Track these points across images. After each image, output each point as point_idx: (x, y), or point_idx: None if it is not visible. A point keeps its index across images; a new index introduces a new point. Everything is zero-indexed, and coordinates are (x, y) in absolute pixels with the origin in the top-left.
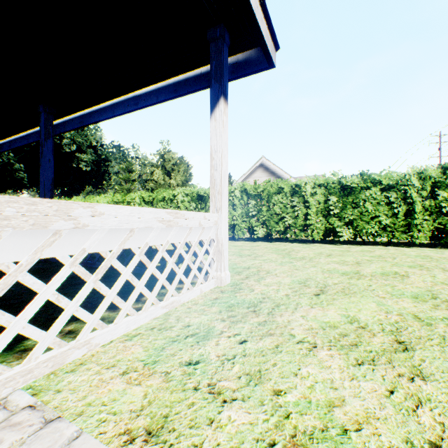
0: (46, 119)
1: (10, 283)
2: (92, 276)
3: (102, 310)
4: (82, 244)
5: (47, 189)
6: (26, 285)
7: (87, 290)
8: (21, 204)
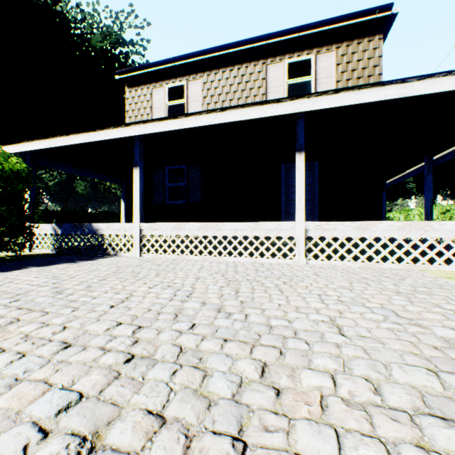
0: (427, 162)
1: (413, 242)
2: (438, 246)
3: (443, 258)
4: (434, 234)
5: (428, 206)
6: (415, 257)
7: (436, 250)
8: (415, 223)
